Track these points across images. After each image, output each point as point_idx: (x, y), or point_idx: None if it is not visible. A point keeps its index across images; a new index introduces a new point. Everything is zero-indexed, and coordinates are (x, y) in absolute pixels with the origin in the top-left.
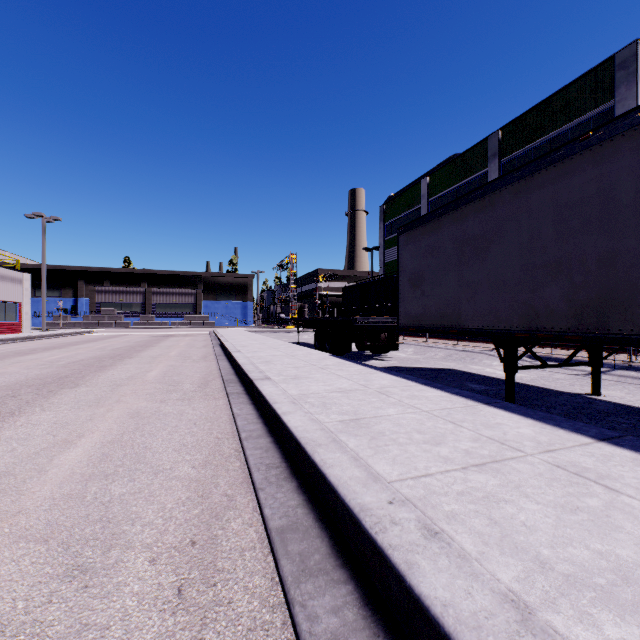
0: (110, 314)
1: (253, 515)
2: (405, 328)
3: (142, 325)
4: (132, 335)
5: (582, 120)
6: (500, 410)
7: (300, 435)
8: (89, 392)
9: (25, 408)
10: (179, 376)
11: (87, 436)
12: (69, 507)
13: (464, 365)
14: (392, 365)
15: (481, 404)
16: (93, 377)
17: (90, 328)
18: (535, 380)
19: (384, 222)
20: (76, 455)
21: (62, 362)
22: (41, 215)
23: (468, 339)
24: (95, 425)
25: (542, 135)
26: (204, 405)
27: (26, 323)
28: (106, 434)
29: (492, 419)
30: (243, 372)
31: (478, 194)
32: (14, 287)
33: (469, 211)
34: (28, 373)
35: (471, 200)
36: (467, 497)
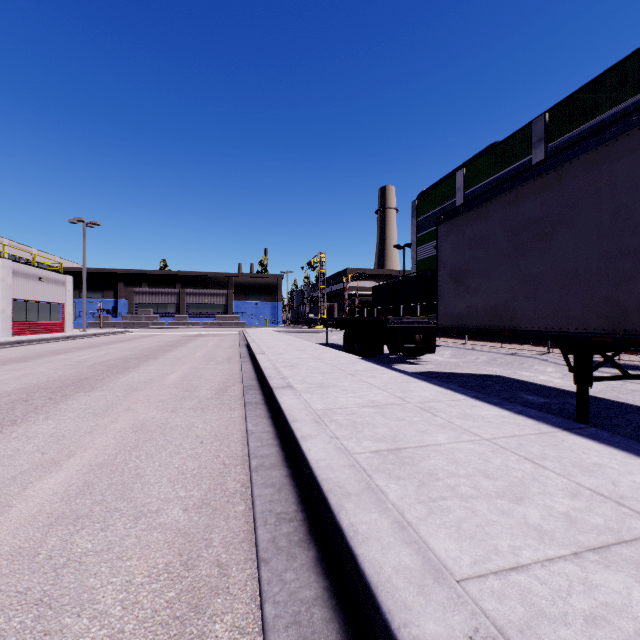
0: (147, 314)
1: (249, 609)
2: (445, 329)
3: (176, 325)
4: (165, 335)
5: None
6: (590, 441)
7: (322, 475)
8: (101, 397)
9: (30, 415)
10: (198, 380)
11: (77, 455)
12: (10, 572)
13: (512, 371)
14: (429, 370)
15: (559, 430)
16: (112, 380)
17: (128, 328)
18: (605, 391)
19: (416, 218)
20: (54, 483)
21: (89, 362)
22: (82, 220)
23: (513, 341)
24: (92, 440)
25: (598, 114)
26: (217, 417)
27: (69, 323)
28: (99, 453)
29: (585, 456)
30: (264, 377)
31: (539, 169)
32: (58, 289)
33: (527, 191)
34: (52, 374)
35: (530, 177)
36: (607, 632)
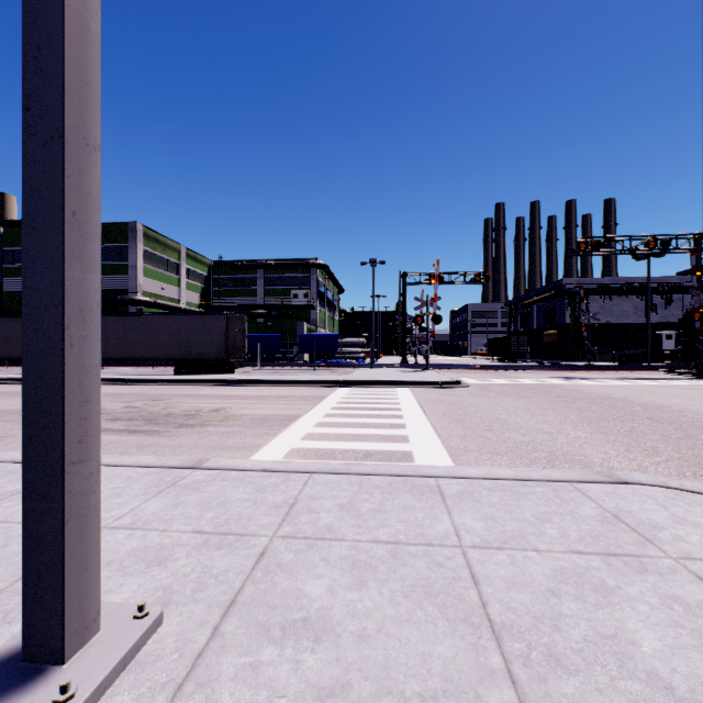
0: None
1: None
2: (1, 359)
3: None
4: None
5: (116, 246)
6: None
7: None
8: None
9: None
10: None
11: None
12: None
13: None
14: None
15: None
16: None
17: None
18: None
19: None
20: None
21: None
22: None
23: None
24: None
25: None
26: None
27: None
28: None
29: None
30: None
31: None
32: None
33: None
34: None
35: None
36: None
